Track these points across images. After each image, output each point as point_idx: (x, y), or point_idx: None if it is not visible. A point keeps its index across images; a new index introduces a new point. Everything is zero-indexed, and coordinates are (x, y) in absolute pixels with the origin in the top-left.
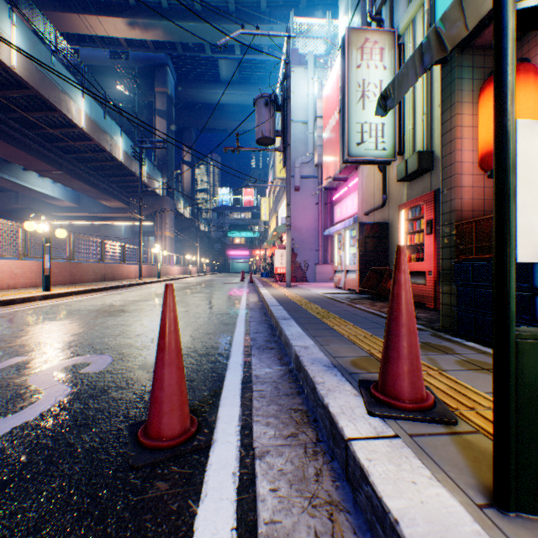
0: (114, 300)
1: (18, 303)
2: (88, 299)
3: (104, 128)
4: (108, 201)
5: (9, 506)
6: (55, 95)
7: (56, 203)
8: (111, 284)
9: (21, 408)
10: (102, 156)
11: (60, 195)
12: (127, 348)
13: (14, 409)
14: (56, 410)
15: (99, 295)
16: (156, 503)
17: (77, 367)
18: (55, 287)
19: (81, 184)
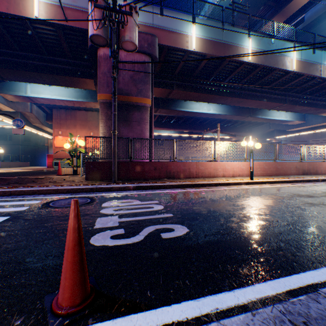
0: (283, 191)
1: (231, 185)
2: (268, 188)
3: (312, 61)
4: (325, 113)
5: (44, 272)
6: (273, 61)
7: (288, 123)
8: (303, 178)
9: (120, 238)
10: (313, 82)
11: (289, 118)
12: (202, 231)
13: (119, 237)
14: (116, 247)
15: (282, 185)
16: (4, 323)
17: (165, 230)
18: (261, 177)
19: (299, 108)
